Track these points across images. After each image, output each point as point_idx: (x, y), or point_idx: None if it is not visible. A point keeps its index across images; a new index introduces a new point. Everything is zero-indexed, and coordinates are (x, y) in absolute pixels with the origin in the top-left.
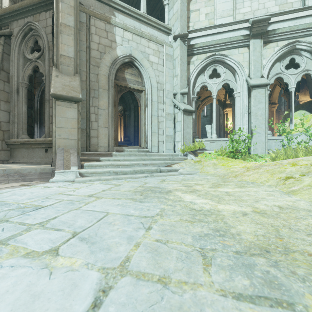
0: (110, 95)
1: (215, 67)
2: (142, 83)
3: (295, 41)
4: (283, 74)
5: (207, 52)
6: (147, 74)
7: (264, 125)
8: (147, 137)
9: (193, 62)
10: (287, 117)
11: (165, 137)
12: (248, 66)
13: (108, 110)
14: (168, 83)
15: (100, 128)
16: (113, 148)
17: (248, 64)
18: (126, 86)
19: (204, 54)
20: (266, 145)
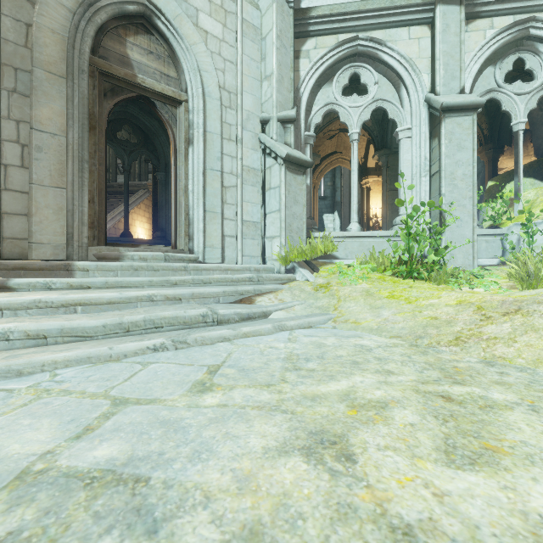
0: (77, 96)
1: (357, 69)
2: (178, 81)
3: (528, 18)
4: (501, 92)
5: (340, 32)
6: (192, 60)
7: (470, 200)
8: (193, 224)
9: (307, 52)
10: (495, 193)
11: (241, 225)
12: (431, 69)
13: (68, 138)
14: (249, 93)
15: (39, 188)
16: (86, 250)
17: (431, 63)
18: (130, 80)
19: (334, 37)
20: (476, 247)
